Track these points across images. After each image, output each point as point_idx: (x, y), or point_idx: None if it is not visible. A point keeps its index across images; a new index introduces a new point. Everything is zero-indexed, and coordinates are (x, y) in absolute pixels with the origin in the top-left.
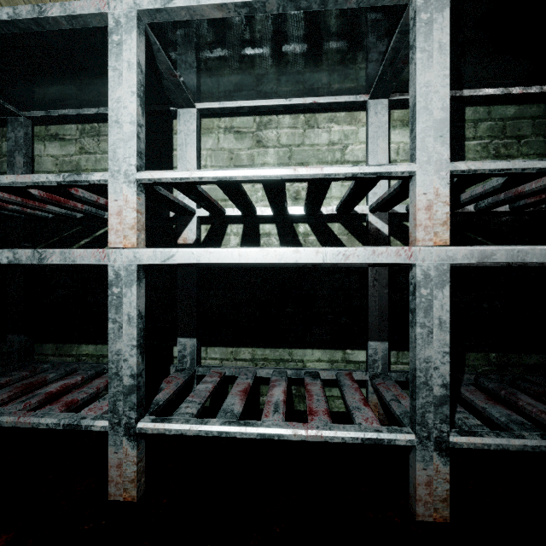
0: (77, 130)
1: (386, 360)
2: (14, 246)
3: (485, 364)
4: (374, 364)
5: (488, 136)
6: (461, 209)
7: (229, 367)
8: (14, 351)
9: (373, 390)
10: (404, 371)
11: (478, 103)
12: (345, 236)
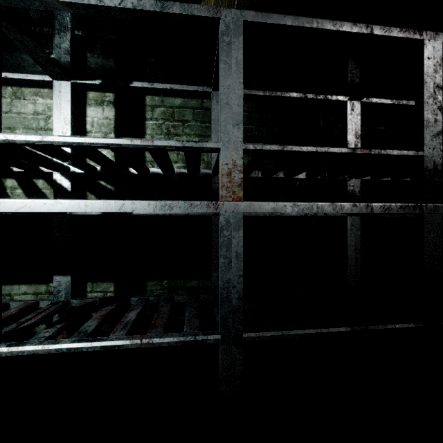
0: None
1: (69, 290)
2: None
3: (159, 289)
4: (59, 294)
5: (162, 118)
6: (128, 172)
7: None
8: None
9: (57, 315)
10: (87, 298)
11: (154, 93)
12: (49, 190)
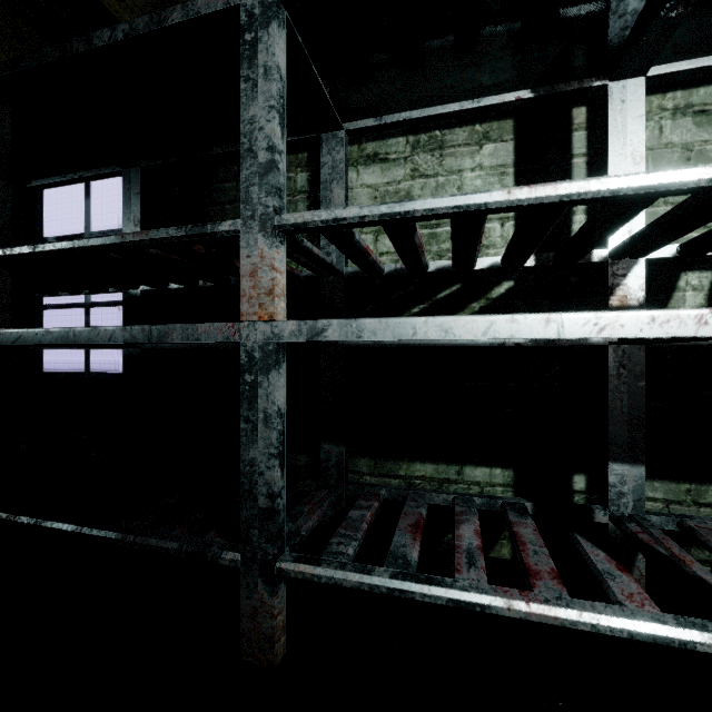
0: (406, 144)
1: None
2: (331, 317)
3: None
4: None
5: None
6: None
7: (710, 519)
8: (331, 467)
9: None
10: None
11: None
12: None
